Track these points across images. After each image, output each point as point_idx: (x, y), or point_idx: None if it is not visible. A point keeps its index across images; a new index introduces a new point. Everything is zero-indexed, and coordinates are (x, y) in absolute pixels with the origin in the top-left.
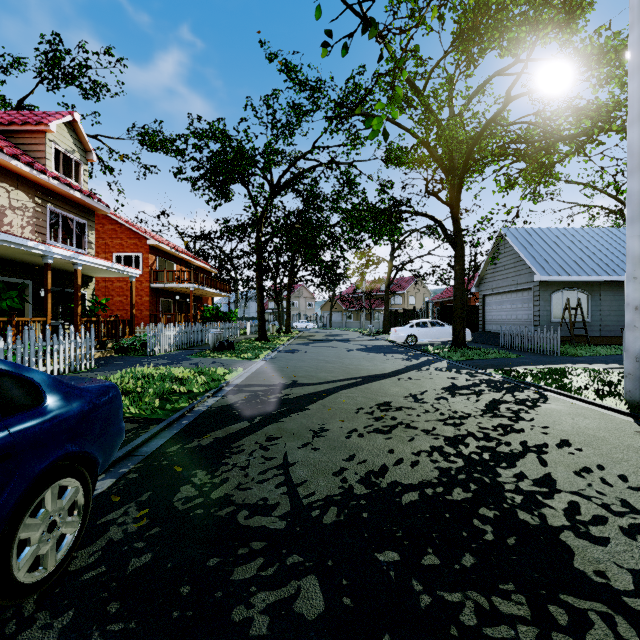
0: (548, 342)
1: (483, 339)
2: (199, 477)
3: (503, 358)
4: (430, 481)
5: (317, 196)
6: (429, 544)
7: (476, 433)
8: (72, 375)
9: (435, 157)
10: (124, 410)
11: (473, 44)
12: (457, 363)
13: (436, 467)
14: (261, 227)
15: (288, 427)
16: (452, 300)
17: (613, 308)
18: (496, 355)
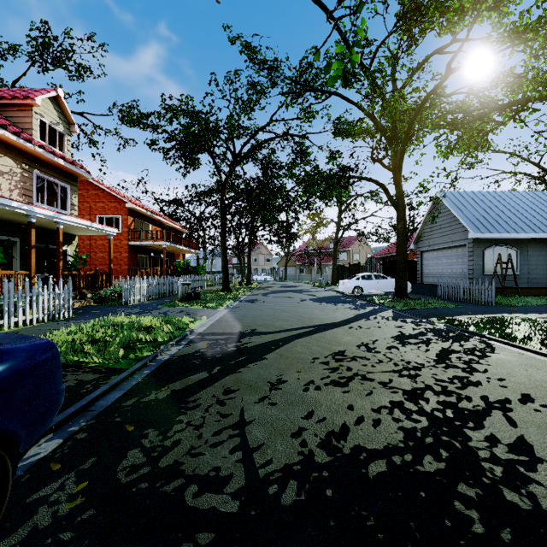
0: (483, 293)
1: (421, 290)
2: (150, 438)
3: (443, 308)
4: (396, 446)
5: (274, 164)
6: (408, 539)
7: (434, 386)
8: (50, 323)
9: (379, 128)
10: (88, 360)
11: (415, 24)
12: (401, 312)
13: (400, 427)
14: (225, 192)
15: (246, 378)
16: (392, 256)
17: (540, 262)
18: (436, 305)
